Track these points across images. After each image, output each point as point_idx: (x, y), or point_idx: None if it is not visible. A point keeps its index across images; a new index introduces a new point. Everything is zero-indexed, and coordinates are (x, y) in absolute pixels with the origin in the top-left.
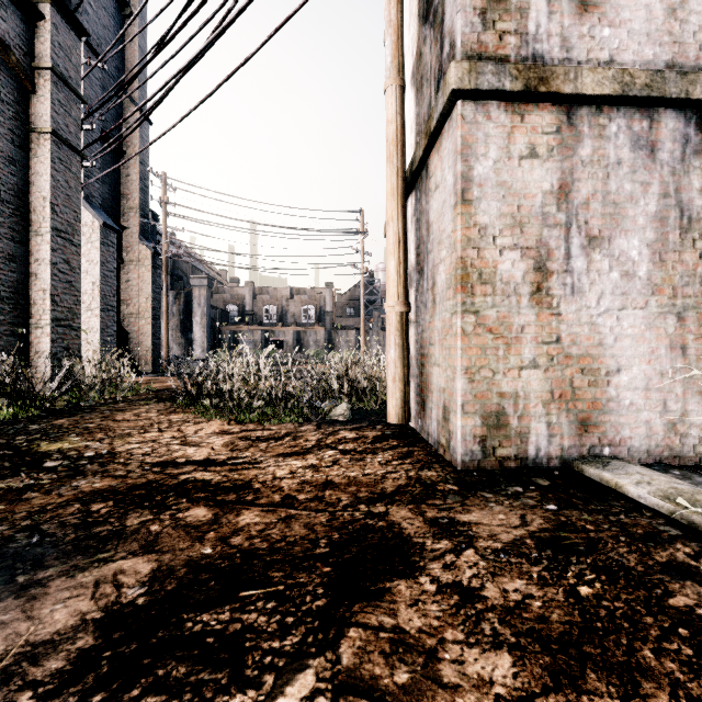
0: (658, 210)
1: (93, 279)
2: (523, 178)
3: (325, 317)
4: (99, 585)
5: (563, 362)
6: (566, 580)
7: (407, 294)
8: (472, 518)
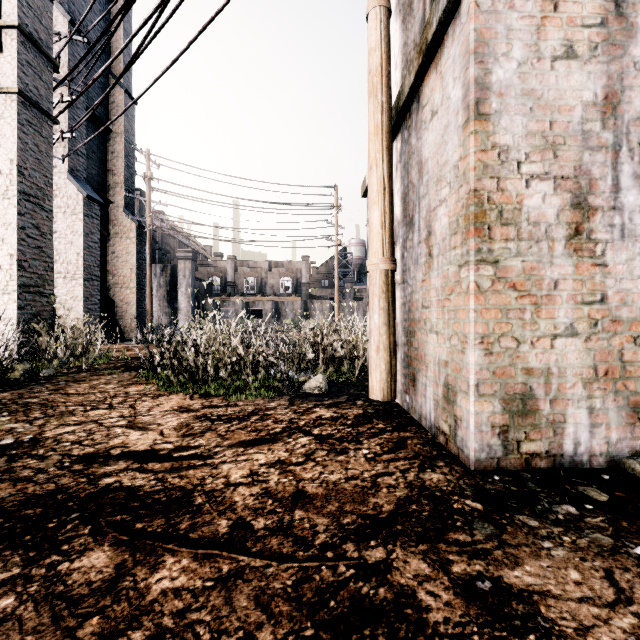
0: None
1: (78, 249)
2: (557, 85)
3: (301, 288)
4: None
5: (609, 328)
6: None
7: (393, 250)
8: (528, 578)
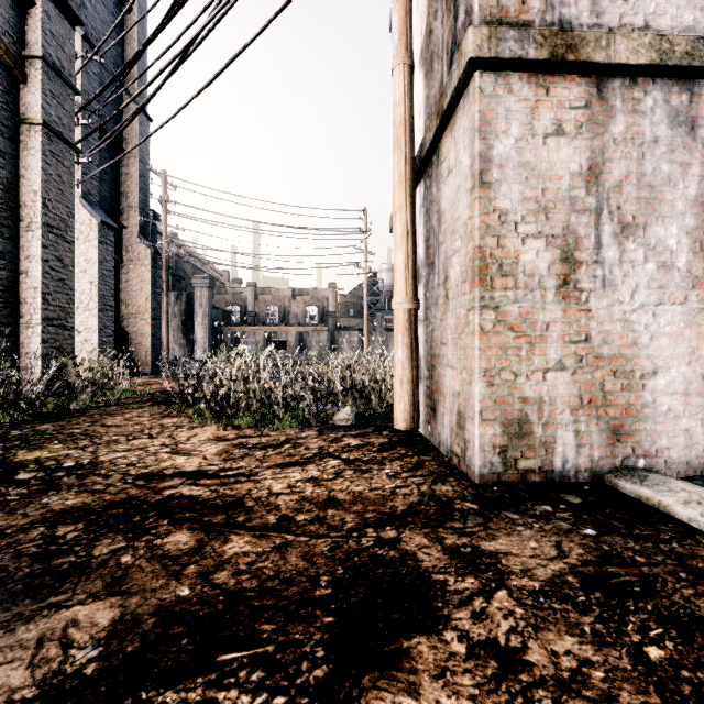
0: (699, 193)
1: (91, 278)
2: (549, 158)
3: (328, 318)
4: (42, 644)
5: (593, 363)
6: (628, 637)
7: (416, 290)
8: (499, 546)
